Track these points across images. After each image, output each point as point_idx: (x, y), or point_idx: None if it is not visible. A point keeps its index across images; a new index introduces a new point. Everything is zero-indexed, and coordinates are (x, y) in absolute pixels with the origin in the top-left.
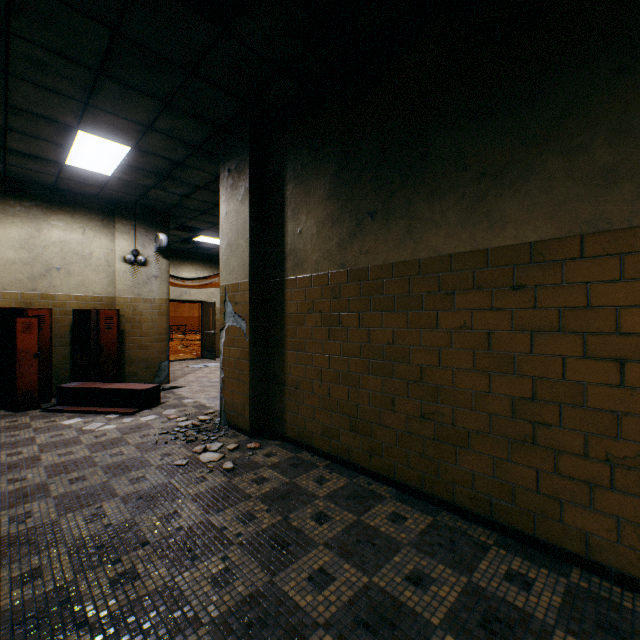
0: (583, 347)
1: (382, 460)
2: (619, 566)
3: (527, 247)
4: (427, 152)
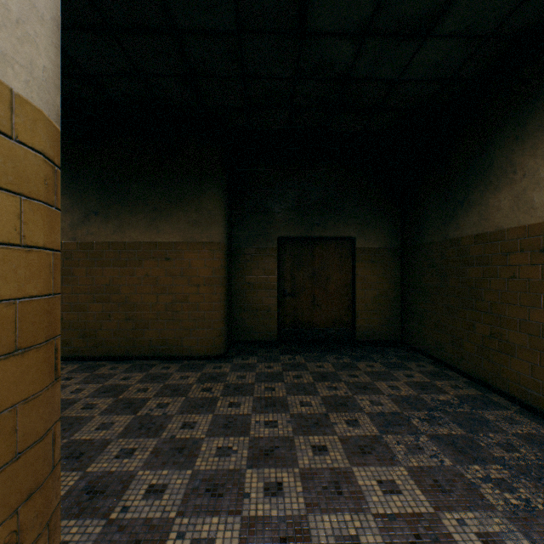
0: (189, 282)
1: (103, 348)
2: (198, 354)
3: (172, 243)
4: (130, 191)
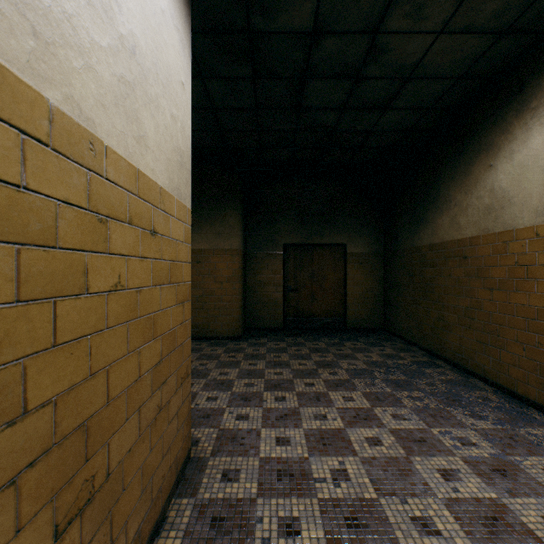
0: (215, 279)
1: None
2: (222, 335)
3: (201, 250)
4: None
